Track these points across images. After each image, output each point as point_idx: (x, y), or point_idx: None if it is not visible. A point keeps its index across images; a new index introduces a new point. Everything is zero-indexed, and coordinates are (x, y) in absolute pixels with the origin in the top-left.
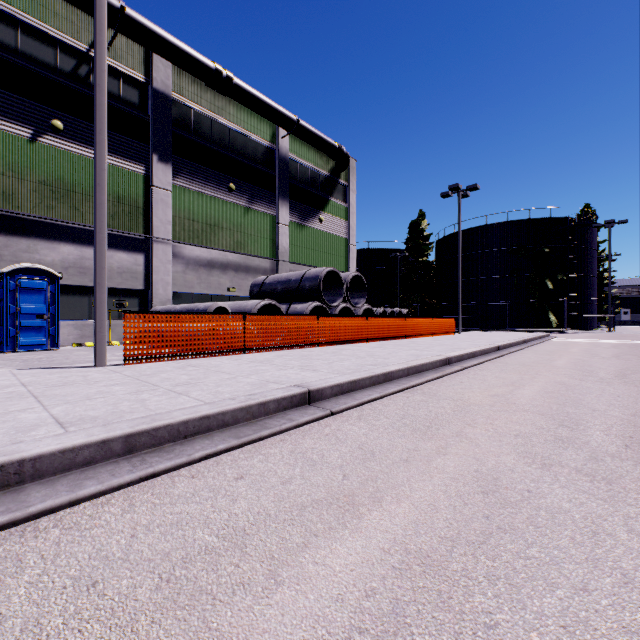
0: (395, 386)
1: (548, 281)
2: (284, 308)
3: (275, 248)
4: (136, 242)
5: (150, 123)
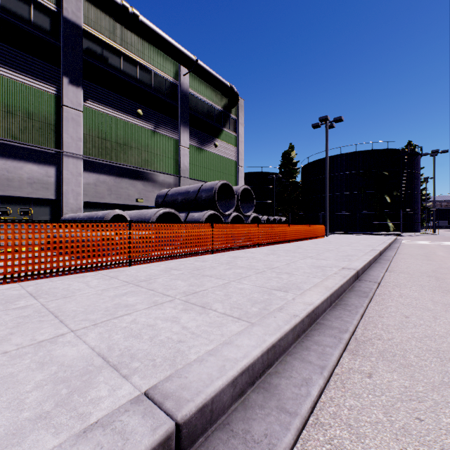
0: (332, 339)
1: (387, 196)
2: (183, 216)
3: (178, 166)
4: (47, 155)
5: (61, 49)
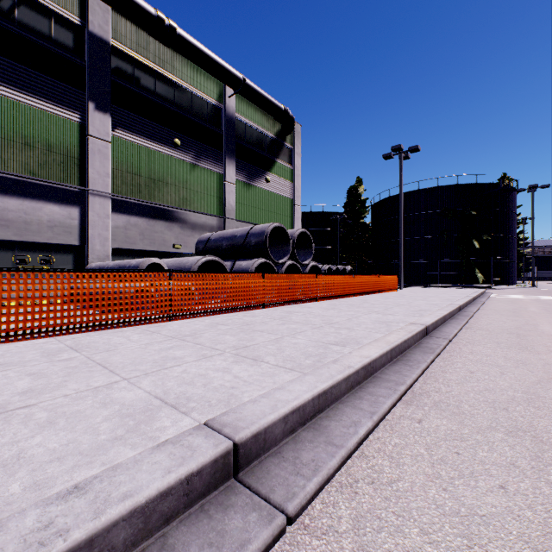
0: (386, 390)
1: (475, 241)
2: (229, 265)
3: (222, 206)
4: (70, 194)
5: (86, 69)
